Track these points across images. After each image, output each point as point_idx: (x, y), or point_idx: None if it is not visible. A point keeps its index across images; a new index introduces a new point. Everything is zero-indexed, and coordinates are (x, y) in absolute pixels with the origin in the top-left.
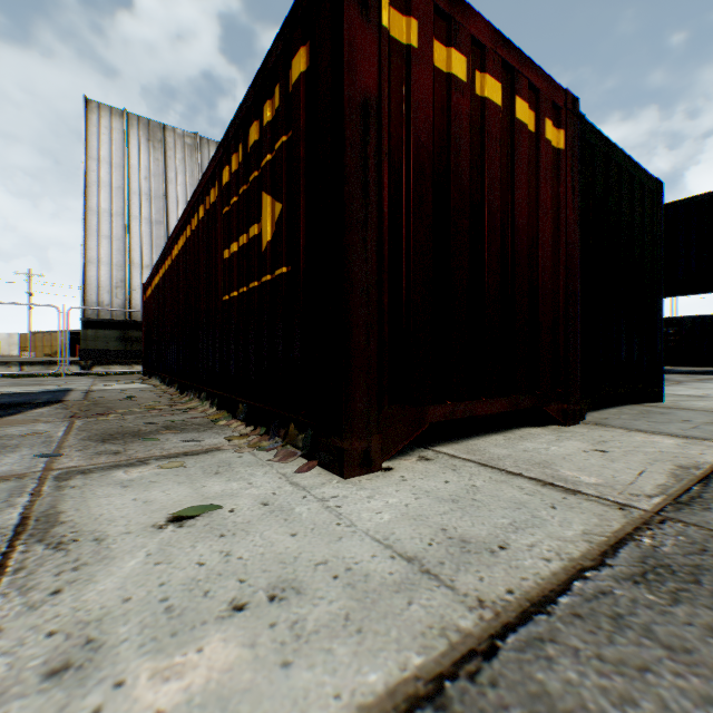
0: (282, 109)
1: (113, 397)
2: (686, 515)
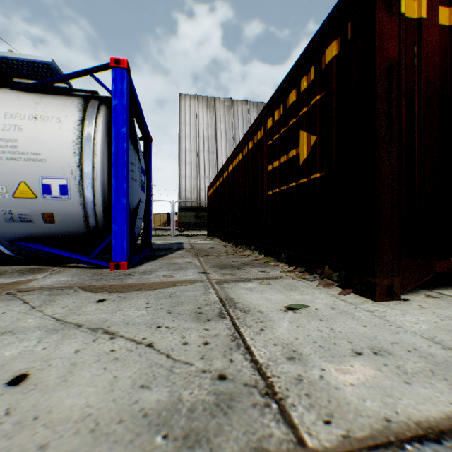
0: (316, 80)
1: (203, 247)
2: None
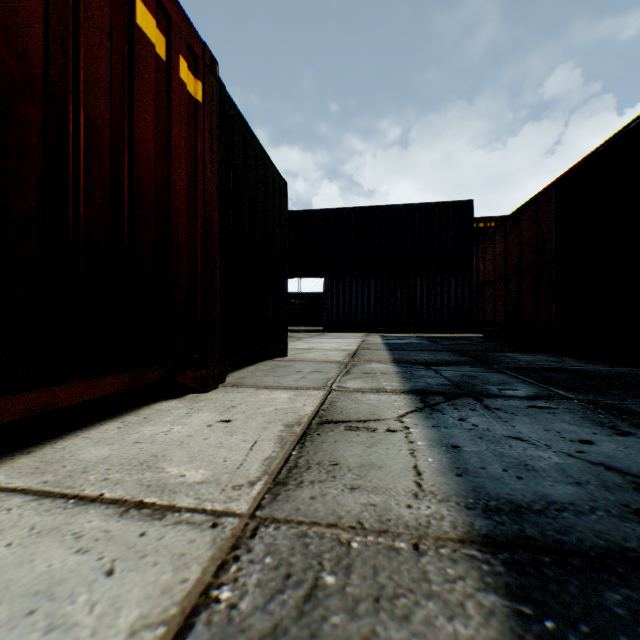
0: None
1: None
2: (282, 503)
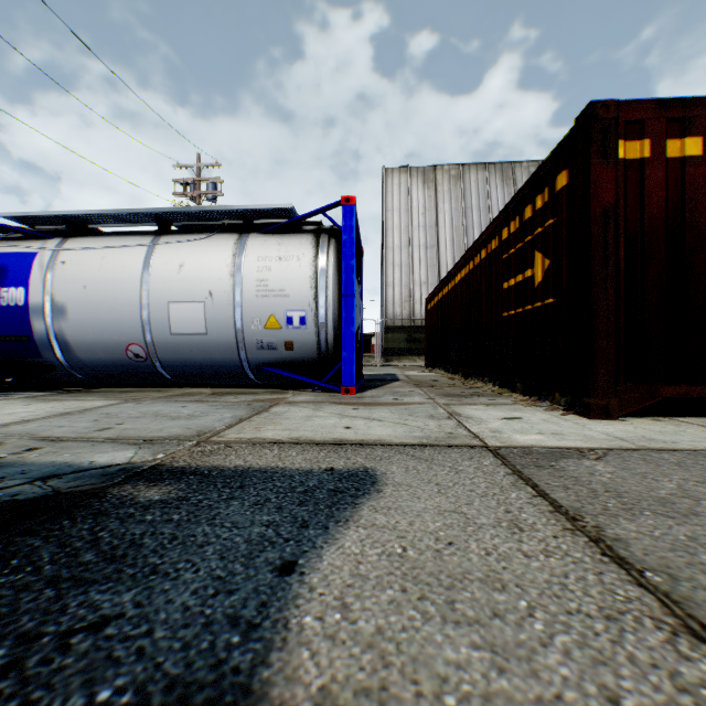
0: (549, 203)
1: (423, 379)
2: None
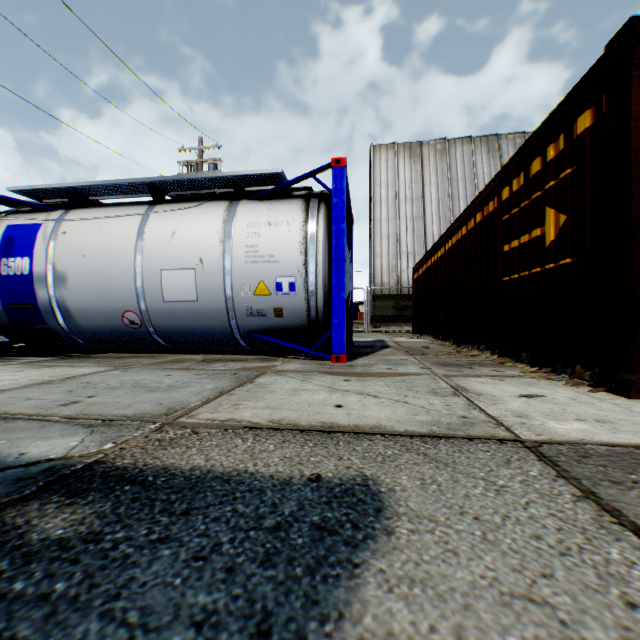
0: (565, 151)
1: (413, 346)
2: None
